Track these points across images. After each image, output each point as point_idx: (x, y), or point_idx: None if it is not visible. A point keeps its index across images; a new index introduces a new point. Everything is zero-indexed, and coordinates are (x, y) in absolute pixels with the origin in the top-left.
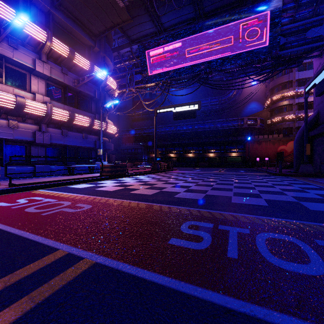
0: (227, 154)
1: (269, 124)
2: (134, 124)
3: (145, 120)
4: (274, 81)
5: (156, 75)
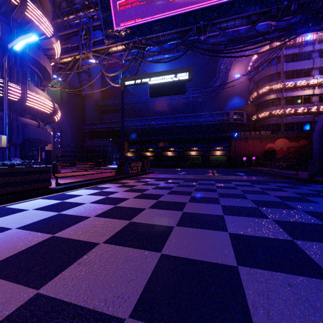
0: (211, 152)
1: (255, 120)
2: (103, 116)
3: (117, 112)
4: (261, 72)
5: (124, 30)
